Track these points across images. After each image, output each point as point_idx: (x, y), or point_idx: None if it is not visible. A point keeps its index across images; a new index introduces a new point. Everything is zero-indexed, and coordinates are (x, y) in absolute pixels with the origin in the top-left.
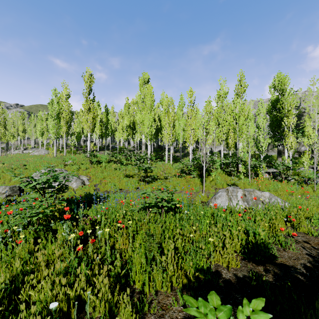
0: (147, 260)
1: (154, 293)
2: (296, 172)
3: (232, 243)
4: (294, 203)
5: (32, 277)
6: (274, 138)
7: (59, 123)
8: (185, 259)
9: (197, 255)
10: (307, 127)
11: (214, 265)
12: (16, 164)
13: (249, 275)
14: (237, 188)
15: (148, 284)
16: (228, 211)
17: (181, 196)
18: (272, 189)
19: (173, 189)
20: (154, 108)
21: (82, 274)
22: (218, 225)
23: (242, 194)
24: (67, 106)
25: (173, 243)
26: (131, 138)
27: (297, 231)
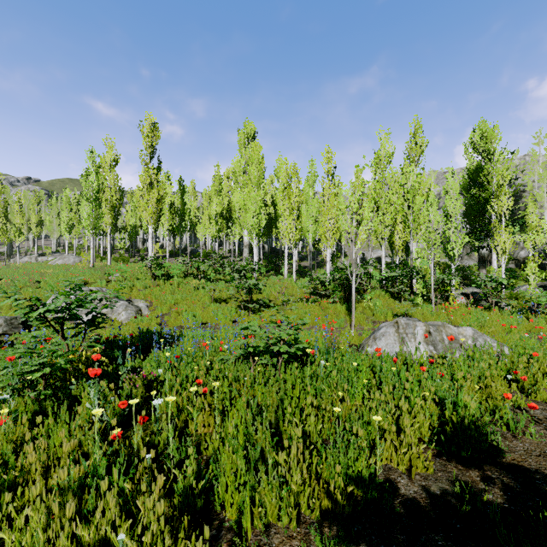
0: (249, 459)
1: (262, 530)
2: (513, 294)
3: (412, 424)
4: (519, 347)
5: (8, 499)
6: (474, 234)
7: (98, 209)
8: (325, 457)
9: (350, 450)
10: (530, 217)
11: (381, 468)
12: (22, 280)
13: (455, 491)
14: (414, 320)
15: (250, 511)
16: (400, 362)
17: (312, 335)
18: (476, 323)
19: (299, 322)
20: (264, 183)
21: (114, 492)
22: (385, 388)
23: (425, 331)
24: (113, 179)
25: (300, 423)
26: (225, 236)
27: (532, 399)
